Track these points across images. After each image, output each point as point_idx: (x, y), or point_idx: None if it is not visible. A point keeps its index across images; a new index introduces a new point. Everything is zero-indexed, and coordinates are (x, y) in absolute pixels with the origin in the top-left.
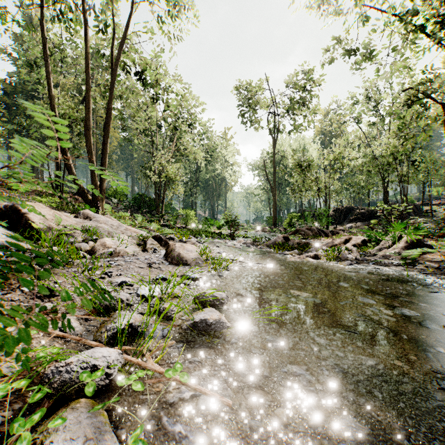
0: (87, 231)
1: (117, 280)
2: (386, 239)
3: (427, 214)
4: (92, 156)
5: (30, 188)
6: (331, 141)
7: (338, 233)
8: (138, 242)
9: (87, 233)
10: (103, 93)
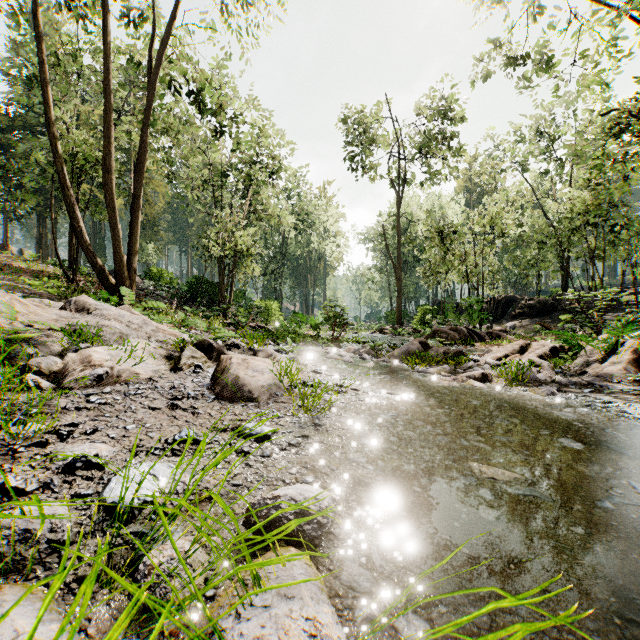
0: (77, 333)
1: (68, 452)
2: (597, 347)
3: (629, 307)
4: (115, 214)
5: (27, 267)
6: (480, 200)
7: (499, 337)
8: (169, 353)
9: (70, 337)
10: (140, 123)
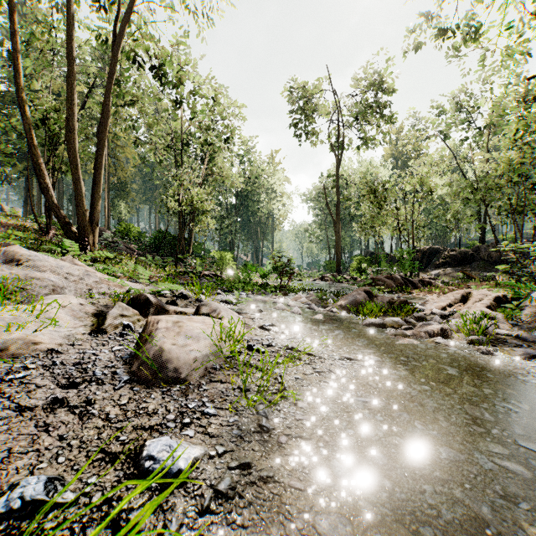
0: None
1: None
2: None
3: None
4: (78, 170)
5: (6, 222)
6: (405, 166)
7: (430, 284)
8: (100, 309)
9: None
10: None
